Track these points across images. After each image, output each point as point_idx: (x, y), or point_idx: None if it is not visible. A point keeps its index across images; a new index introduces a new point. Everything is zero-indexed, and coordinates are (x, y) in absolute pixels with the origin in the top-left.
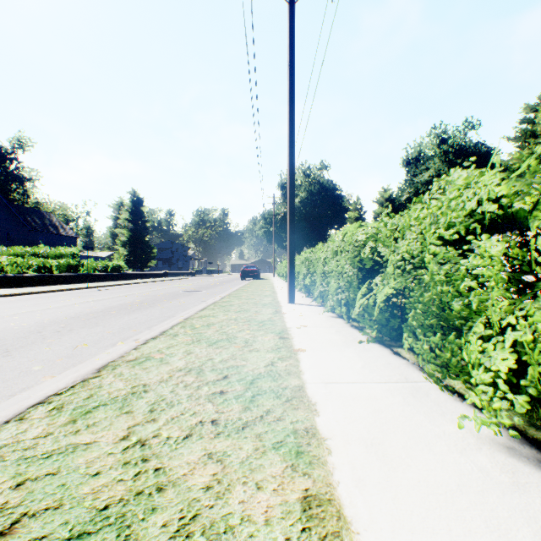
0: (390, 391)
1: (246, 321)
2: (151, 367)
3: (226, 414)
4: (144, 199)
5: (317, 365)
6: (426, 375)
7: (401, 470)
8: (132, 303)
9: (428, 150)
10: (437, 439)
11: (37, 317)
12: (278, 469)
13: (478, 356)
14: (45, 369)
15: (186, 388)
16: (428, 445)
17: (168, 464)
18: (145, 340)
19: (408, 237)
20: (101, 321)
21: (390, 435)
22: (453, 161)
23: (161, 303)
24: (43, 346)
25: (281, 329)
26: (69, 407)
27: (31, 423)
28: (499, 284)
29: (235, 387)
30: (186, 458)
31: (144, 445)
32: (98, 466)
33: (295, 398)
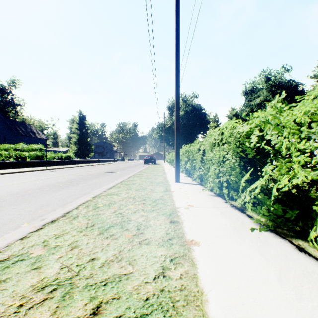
0: None
1: (142, 200)
2: (12, 278)
3: None
4: (86, 116)
5: (220, 276)
6: None
7: None
8: (65, 181)
9: (259, 85)
10: None
11: None
12: None
13: None
14: None
15: None
16: None
17: None
18: (43, 224)
19: None
20: (30, 198)
21: None
22: (275, 92)
23: (85, 182)
24: None
25: (171, 209)
26: None
27: None
28: None
29: None
30: None
31: None
32: None
33: None
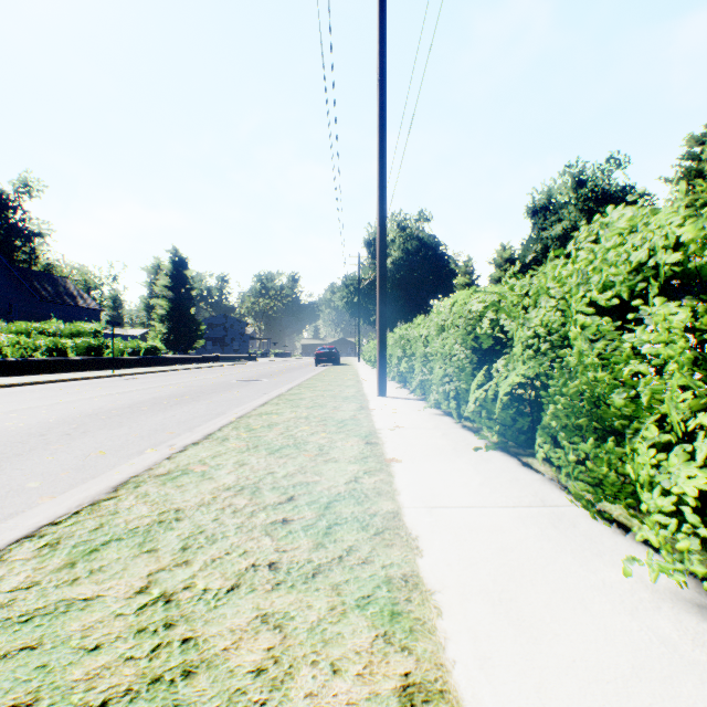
0: (521, 520)
1: (321, 420)
2: (189, 484)
3: (289, 554)
4: (188, 259)
5: (418, 482)
6: (570, 496)
7: (545, 642)
8: (170, 396)
9: (561, 196)
10: (594, 593)
11: (42, 415)
12: (364, 641)
13: (651, 471)
14: (43, 487)
15: (235, 515)
16: (582, 603)
17: (202, 632)
18: (183, 446)
19: (544, 305)
20: (127, 420)
21: (527, 587)
22: (594, 210)
23: (208, 396)
24: (45, 454)
25: (369, 431)
26: (68, 543)
27: (10, 568)
28: (683, 368)
29: (304, 513)
30: (229, 623)
31: (169, 601)
32: (99, 635)
33: (388, 530)
